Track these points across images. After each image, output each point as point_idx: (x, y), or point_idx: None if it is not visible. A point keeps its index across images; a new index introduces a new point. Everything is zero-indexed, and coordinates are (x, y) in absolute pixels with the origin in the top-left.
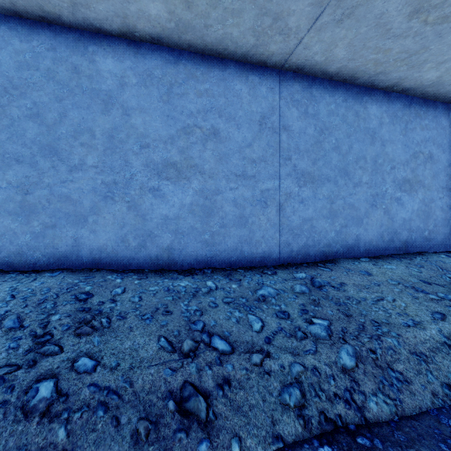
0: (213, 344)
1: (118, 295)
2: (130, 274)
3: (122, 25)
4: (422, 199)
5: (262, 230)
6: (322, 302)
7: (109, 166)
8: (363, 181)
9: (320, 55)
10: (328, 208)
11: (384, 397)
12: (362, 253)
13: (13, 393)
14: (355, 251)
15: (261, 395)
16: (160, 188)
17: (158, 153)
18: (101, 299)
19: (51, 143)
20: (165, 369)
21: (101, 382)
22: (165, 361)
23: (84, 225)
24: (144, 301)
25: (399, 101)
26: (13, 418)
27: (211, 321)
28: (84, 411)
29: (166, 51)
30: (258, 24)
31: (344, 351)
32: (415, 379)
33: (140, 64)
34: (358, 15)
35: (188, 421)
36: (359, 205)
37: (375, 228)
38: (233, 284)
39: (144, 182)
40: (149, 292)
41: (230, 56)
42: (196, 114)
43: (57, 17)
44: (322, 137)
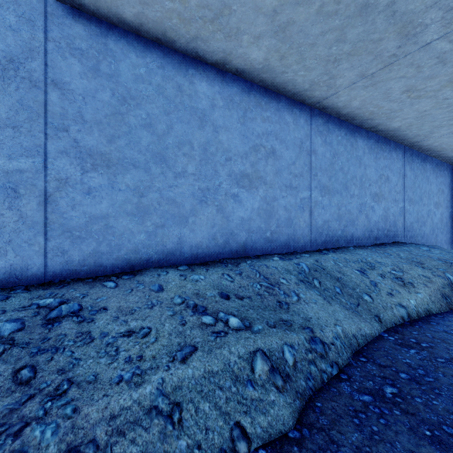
0: None
1: None
2: None
3: None
4: (263, 196)
5: (8, 231)
6: (6, 354)
7: None
8: (189, 171)
9: None
10: (135, 202)
11: None
12: (187, 259)
13: None
14: (177, 257)
15: None
16: None
17: None
18: None
19: None
20: None
21: None
22: None
23: None
24: None
25: (237, 84)
26: None
27: None
28: None
29: None
30: None
31: None
32: None
33: None
34: None
35: None
36: (183, 200)
37: (205, 229)
38: None
39: None
40: None
41: None
42: None
43: None
44: (125, 108)
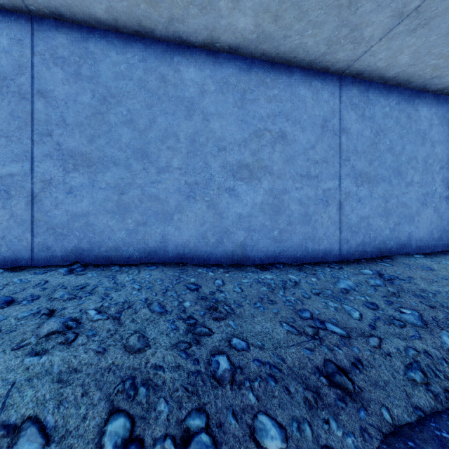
0: (330, 329)
1: (221, 286)
2: (214, 268)
3: (208, 37)
4: None
5: (324, 227)
6: (402, 294)
7: (191, 168)
8: (415, 181)
9: (383, 61)
10: (383, 206)
11: None
12: (414, 250)
13: (200, 365)
14: (407, 248)
15: (390, 373)
16: (235, 188)
17: (233, 155)
18: (210, 290)
19: (143, 147)
20: (303, 349)
21: (261, 358)
22: (299, 343)
23: (170, 222)
24: (246, 292)
25: (448, 103)
26: (210, 385)
27: (314, 310)
28: (259, 381)
29: (240, 59)
30: (335, 34)
31: (445, 337)
32: None
33: (218, 72)
34: (432, 25)
35: (340, 392)
36: (411, 204)
37: (425, 226)
38: (312, 277)
39: (221, 183)
40: (244, 283)
41: (297, 63)
42: (266, 118)
43: (150, 31)
44: (377, 139)
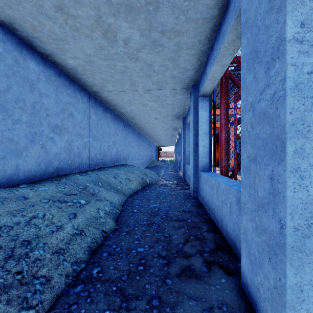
0: None
1: None
2: None
3: None
4: (67, 140)
5: None
6: None
7: None
8: (23, 120)
9: None
10: None
11: (27, 312)
12: (22, 180)
13: None
14: (15, 179)
15: None
16: None
17: None
18: None
19: None
20: None
21: None
22: None
23: None
24: None
25: (53, 69)
26: None
27: None
28: None
29: None
30: None
31: None
32: (55, 273)
33: None
34: None
35: None
36: (19, 140)
37: (34, 159)
38: None
39: None
40: None
41: None
42: None
43: None
44: None
